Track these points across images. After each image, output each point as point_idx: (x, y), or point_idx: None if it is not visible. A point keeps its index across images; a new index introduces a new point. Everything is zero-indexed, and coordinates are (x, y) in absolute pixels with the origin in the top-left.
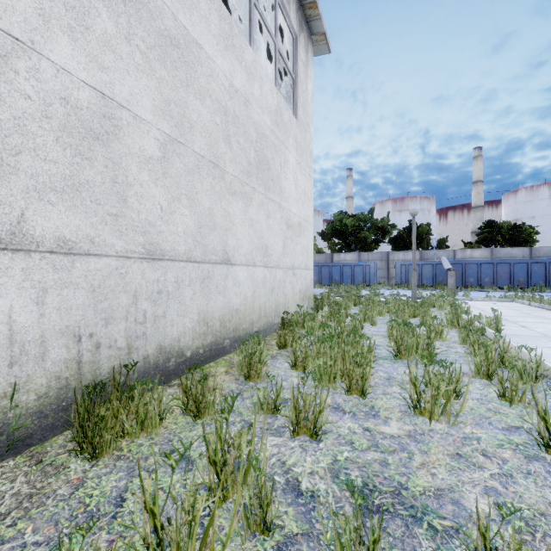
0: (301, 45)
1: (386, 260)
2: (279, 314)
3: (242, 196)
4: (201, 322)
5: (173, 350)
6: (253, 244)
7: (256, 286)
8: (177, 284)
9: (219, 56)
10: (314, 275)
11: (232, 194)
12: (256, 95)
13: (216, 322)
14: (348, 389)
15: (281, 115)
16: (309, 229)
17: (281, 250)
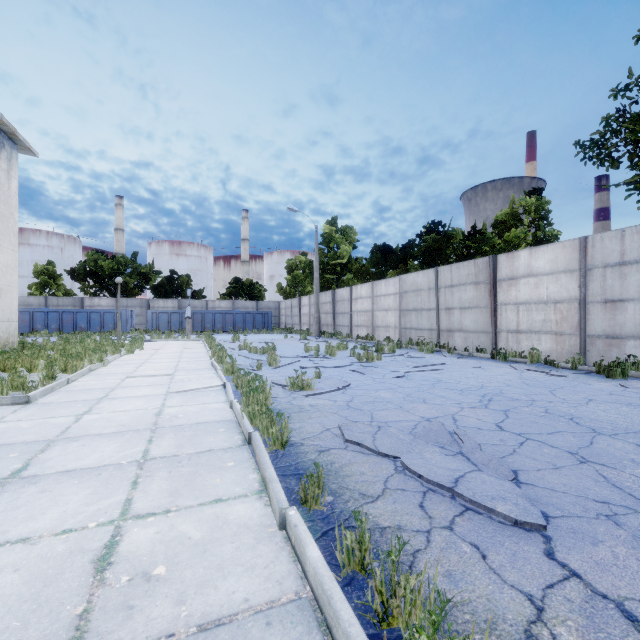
0: (3, 159)
1: (146, 307)
2: None
3: None
4: None
5: None
6: None
7: None
8: None
9: None
10: (53, 323)
11: None
12: None
13: None
14: (4, 371)
15: None
16: (13, 291)
17: None
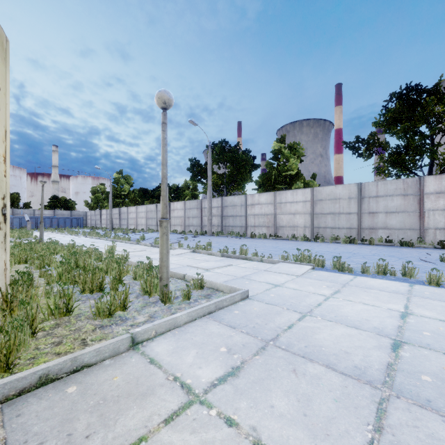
0: None
1: None
2: None
3: None
4: None
5: None
6: None
7: None
8: None
9: None
10: None
11: None
12: None
13: None
14: None
15: None
16: None
17: None
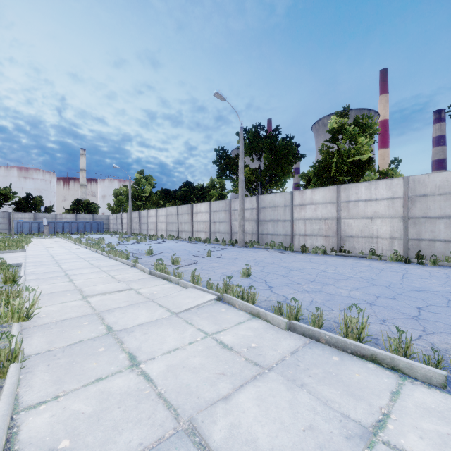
0: None
1: (8, 218)
2: None
3: None
4: None
5: None
6: None
7: None
8: None
9: None
10: None
11: None
12: None
13: None
14: None
15: None
16: None
17: None
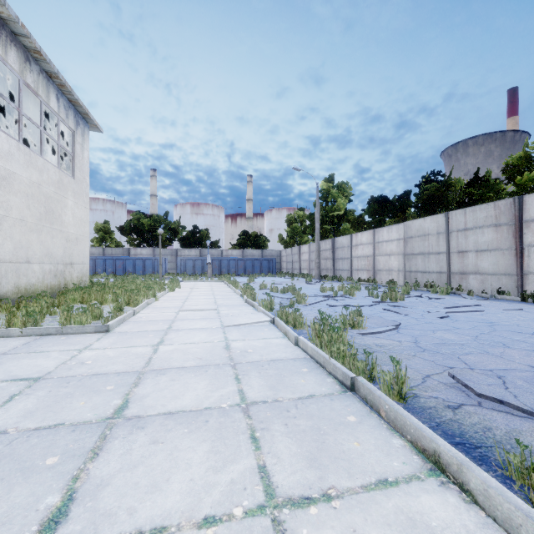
0: (79, 134)
1: (175, 255)
2: (61, 289)
3: (36, 231)
4: (16, 288)
5: (4, 297)
6: (43, 253)
7: (45, 273)
8: (6, 272)
9: (24, 172)
10: (109, 267)
11: (31, 231)
12: (45, 179)
13: (23, 288)
14: (82, 303)
15: (62, 182)
16: (85, 240)
17: (62, 254)
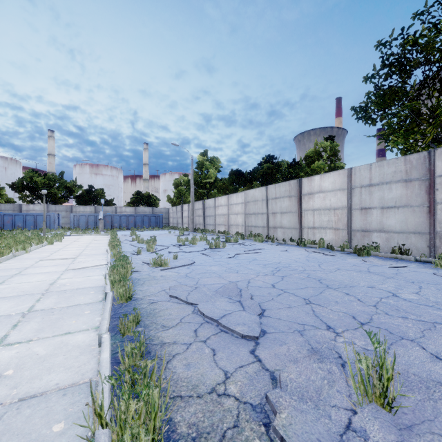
0: None
1: (70, 211)
2: None
3: None
4: None
5: None
6: None
7: None
8: None
9: None
10: None
11: None
12: None
13: None
14: None
15: None
16: None
17: None
